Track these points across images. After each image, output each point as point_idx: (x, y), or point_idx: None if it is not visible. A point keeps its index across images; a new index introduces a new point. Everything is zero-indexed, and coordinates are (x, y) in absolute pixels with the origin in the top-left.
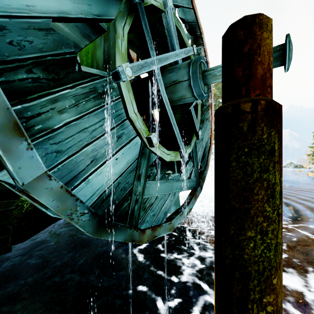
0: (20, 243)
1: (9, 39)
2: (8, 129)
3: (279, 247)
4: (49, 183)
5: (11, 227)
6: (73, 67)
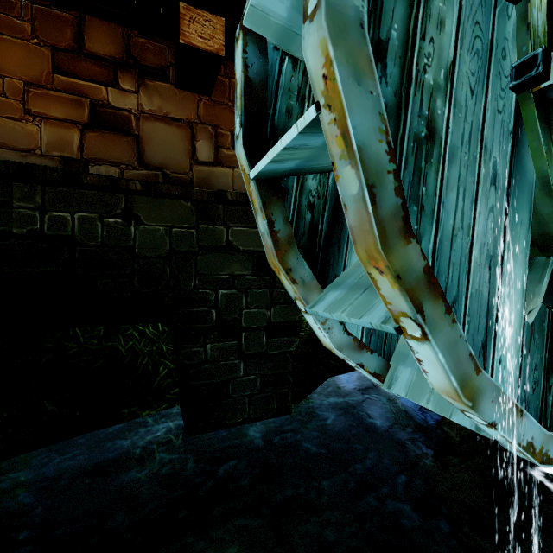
0: (295, 403)
1: (394, 70)
2: (399, 222)
3: None
4: (440, 318)
5: (290, 377)
6: (462, 97)
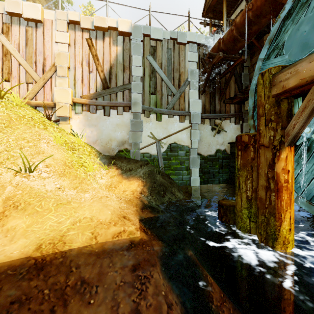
0: None
1: None
2: None
3: (237, 188)
4: None
5: None
6: None
